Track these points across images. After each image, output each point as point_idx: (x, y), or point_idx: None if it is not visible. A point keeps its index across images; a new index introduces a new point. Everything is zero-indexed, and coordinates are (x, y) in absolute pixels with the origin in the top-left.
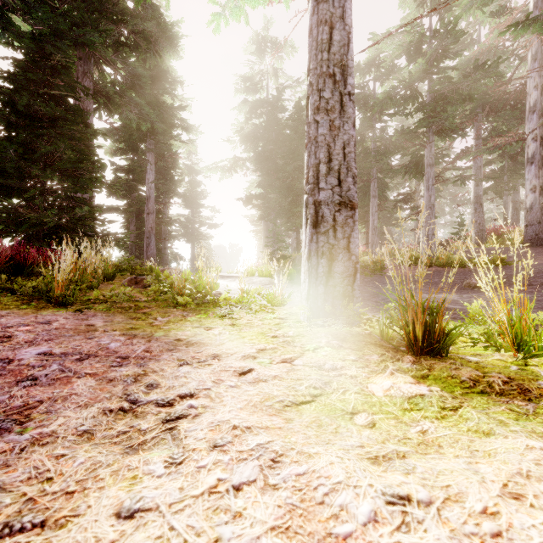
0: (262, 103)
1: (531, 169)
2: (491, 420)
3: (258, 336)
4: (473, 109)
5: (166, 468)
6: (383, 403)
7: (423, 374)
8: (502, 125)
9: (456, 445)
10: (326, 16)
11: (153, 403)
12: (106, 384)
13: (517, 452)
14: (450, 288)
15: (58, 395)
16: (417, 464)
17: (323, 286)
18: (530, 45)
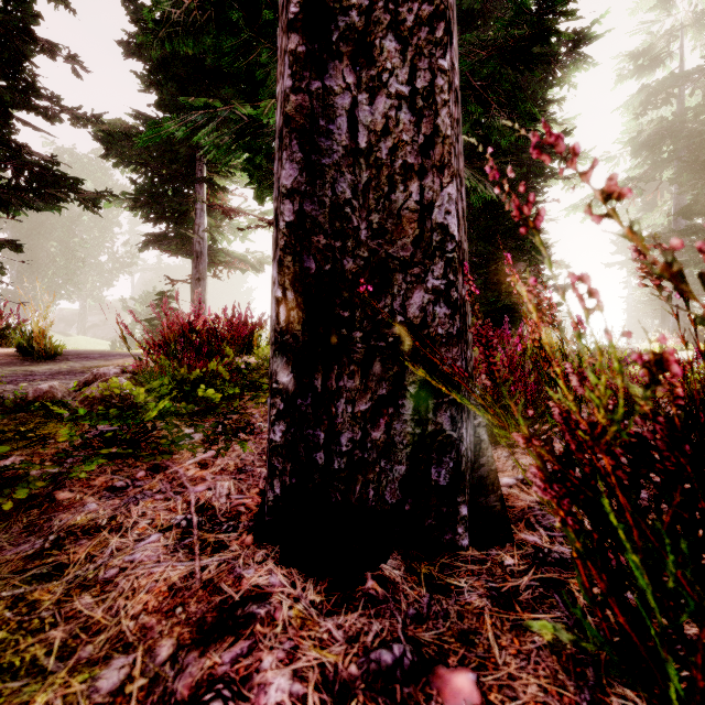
0: (676, 79)
1: None
2: None
3: None
4: None
5: None
6: None
7: None
8: None
9: None
10: None
11: None
12: None
13: None
14: None
15: None
16: None
17: None
18: None
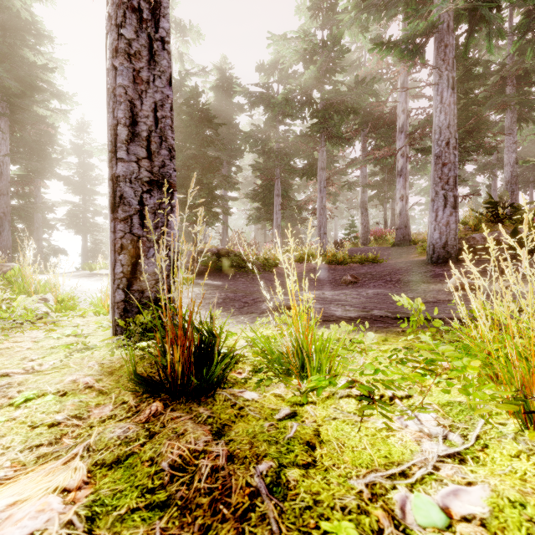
0: None
1: (400, 180)
2: None
3: None
4: (360, 125)
5: None
6: None
7: (124, 454)
8: (382, 141)
9: None
10: None
11: None
12: None
13: None
14: (330, 284)
15: None
16: None
17: (123, 291)
18: (399, 74)
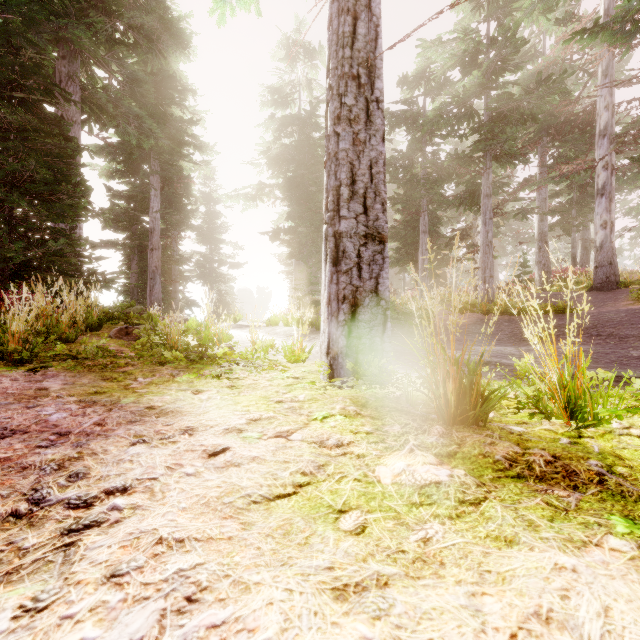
0: (293, 119)
1: (601, 202)
2: (518, 521)
3: (259, 401)
4: (537, 132)
5: (13, 621)
6: (387, 494)
7: (450, 451)
8: (570, 151)
9: (464, 563)
10: (348, 4)
11: (63, 503)
12: (14, 474)
13: (540, 576)
14: (507, 339)
15: None
16: (399, 599)
17: (345, 337)
18: (600, 59)
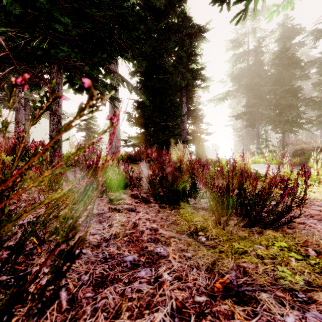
0: (245, 53)
1: None
2: None
3: None
4: None
5: None
6: None
7: None
8: None
9: None
10: None
11: None
12: None
13: None
14: None
15: (312, 213)
16: None
17: None
18: None
